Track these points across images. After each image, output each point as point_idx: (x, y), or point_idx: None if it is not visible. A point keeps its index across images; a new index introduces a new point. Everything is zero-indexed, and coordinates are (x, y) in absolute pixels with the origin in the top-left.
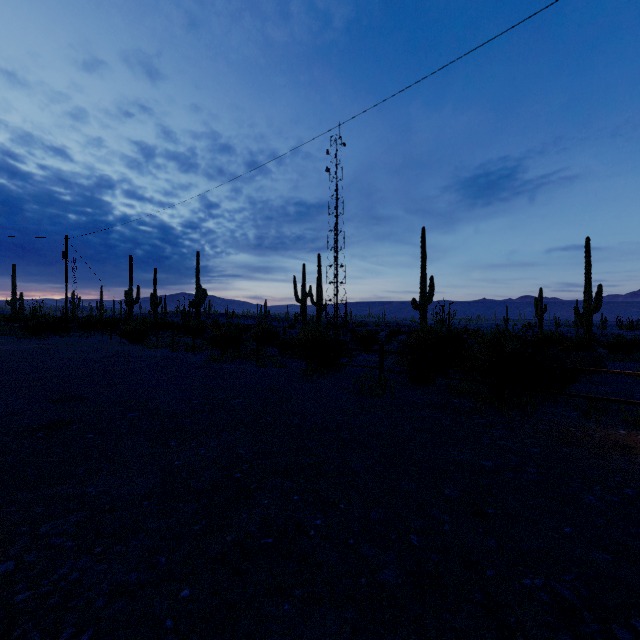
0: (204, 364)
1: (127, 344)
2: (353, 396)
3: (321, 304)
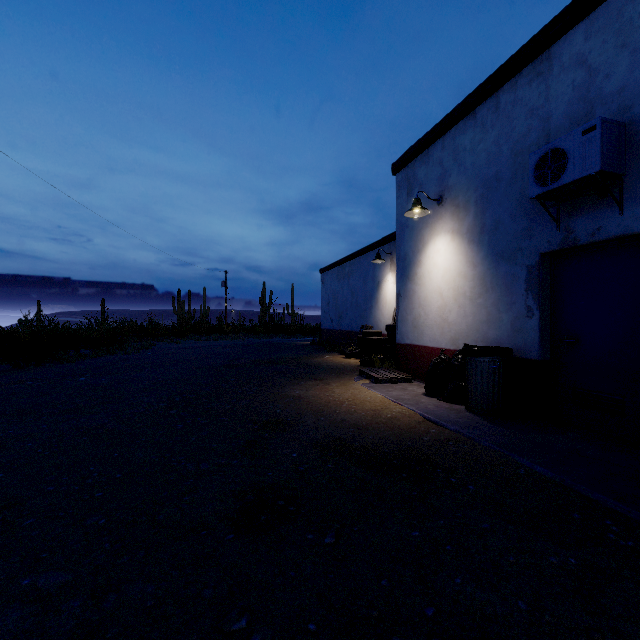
0: None
1: None
2: None
3: None
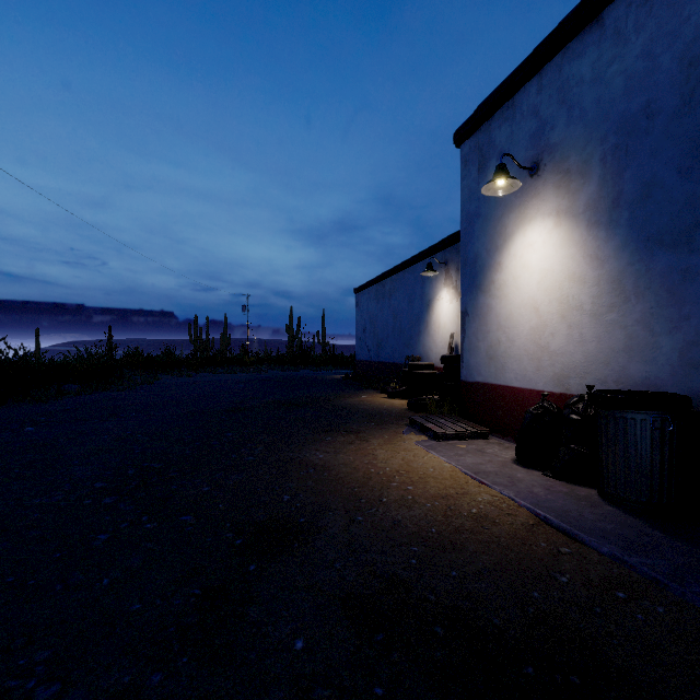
0: None
1: None
2: None
3: None
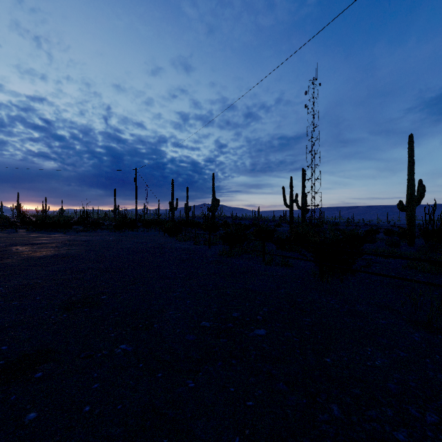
0: (217, 258)
1: (167, 237)
2: (427, 334)
3: (305, 208)
